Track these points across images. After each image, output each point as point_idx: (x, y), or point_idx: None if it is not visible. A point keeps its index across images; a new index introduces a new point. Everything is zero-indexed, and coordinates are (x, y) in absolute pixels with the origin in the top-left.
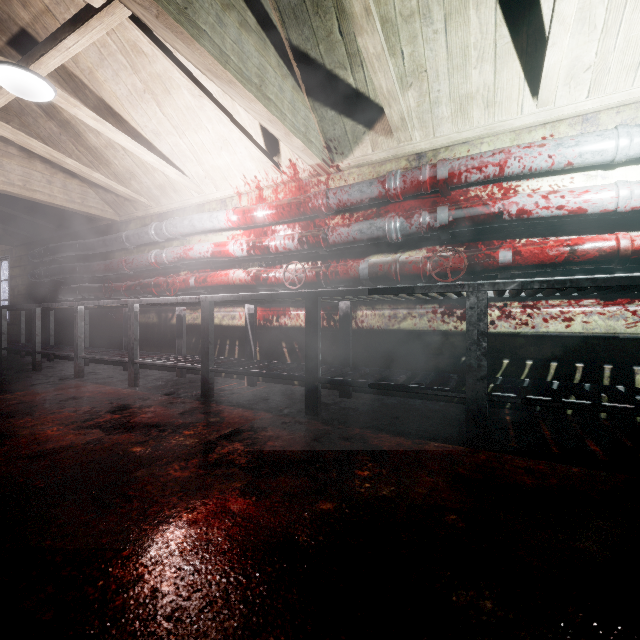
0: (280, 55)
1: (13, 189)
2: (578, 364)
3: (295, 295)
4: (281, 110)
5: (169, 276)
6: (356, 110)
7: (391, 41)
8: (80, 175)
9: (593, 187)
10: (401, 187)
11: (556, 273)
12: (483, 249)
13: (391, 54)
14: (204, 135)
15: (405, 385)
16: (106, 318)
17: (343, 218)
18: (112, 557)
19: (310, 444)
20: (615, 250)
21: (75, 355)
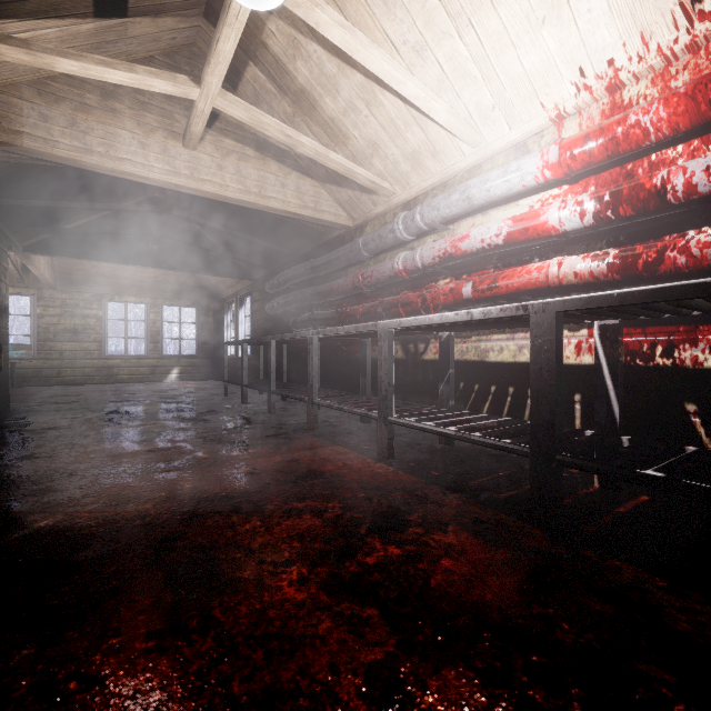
0: None
1: (249, 198)
2: None
3: None
4: None
5: (426, 287)
6: None
7: None
8: (313, 172)
9: None
10: None
11: None
12: None
13: None
14: (510, 6)
15: None
16: (337, 352)
17: None
18: None
19: None
20: None
21: (309, 400)
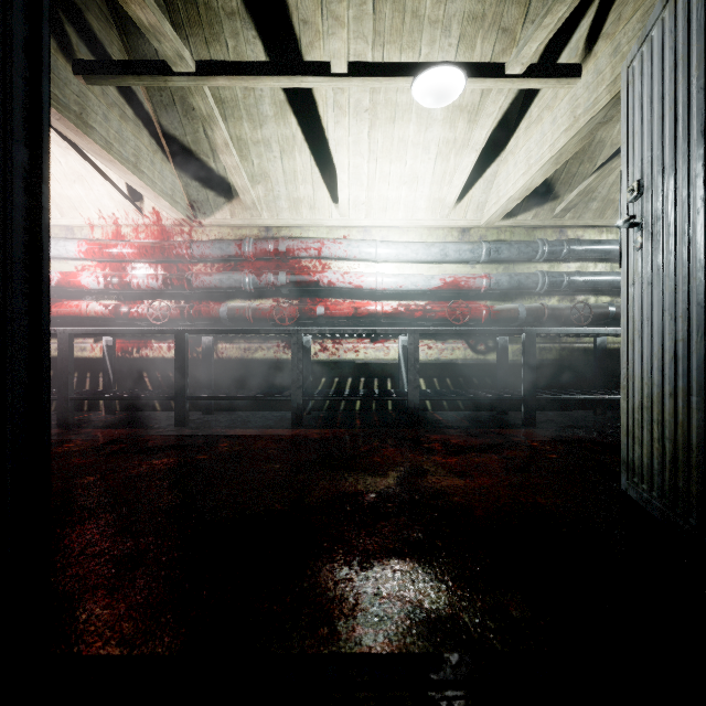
0: (152, 135)
1: None
2: (362, 379)
3: (165, 331)
4: (152, 180)
5: None
6: (217, 186)
7: (245, 152)
8: None
9: (366, 274)
10: (253, 252)
11: (351, 322)
12: (308, 304)
13: (245, 159)
14: (54, 165)
15: (254, 396)
16: None
17: (205, 266)
18: (71, 488)
19: (184, 439)
20: (375, 312)
21: None
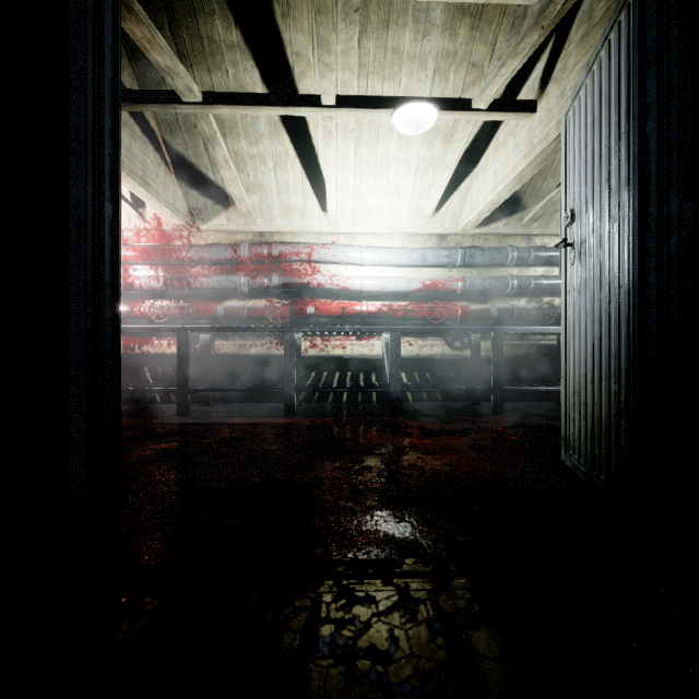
0: (156, 149)
1: None
2: (349, 373)
3: (169, 329)
4: (157, 190)
5: None
6: (215, 195)
7: (241, 165)
8: None
9: (352, 276)
10: (248, 256)
11: (339, 321)
12: (299, 304)
13: (241, 172)
14: None
15: (250, 388)
16: None
17: (203, 268)
18: None
19: (188, 426)
20: (361, 311)
21: None
